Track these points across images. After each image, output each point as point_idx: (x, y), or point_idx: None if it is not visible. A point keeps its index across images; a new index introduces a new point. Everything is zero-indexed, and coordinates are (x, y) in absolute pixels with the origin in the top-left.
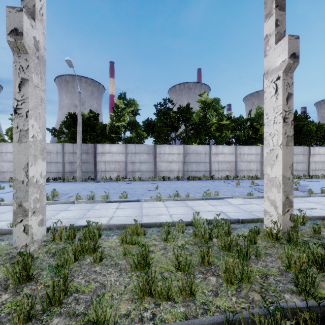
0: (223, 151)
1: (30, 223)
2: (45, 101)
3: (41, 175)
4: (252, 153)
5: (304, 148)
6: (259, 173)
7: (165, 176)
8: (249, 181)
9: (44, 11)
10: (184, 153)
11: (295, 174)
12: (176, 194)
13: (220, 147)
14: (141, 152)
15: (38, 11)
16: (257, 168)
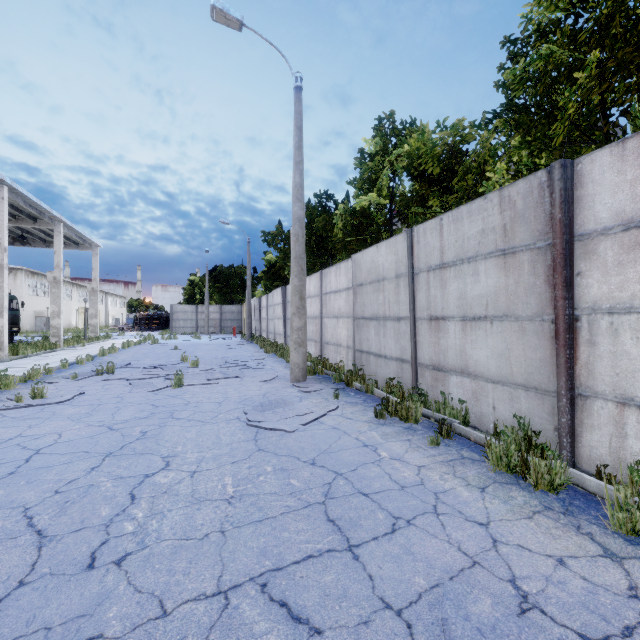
0: (309, 289)
1: (51, 339)
2: (61, 296)
3: (58, 324)
4: (340, 286)
5: (505, 196)
6: (351, 360)
7: (278, 343)
8: (274, 369)
9: (61, 262)
10: (282, 301)
11: (462, 396)
12: (112, 348)
13: (307, 281)
14: (271, 304)
15: (56, 266)
16: (348, 339)
